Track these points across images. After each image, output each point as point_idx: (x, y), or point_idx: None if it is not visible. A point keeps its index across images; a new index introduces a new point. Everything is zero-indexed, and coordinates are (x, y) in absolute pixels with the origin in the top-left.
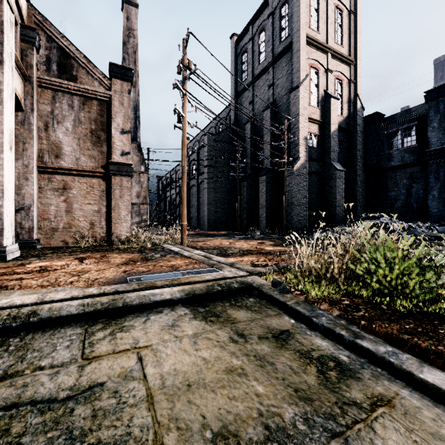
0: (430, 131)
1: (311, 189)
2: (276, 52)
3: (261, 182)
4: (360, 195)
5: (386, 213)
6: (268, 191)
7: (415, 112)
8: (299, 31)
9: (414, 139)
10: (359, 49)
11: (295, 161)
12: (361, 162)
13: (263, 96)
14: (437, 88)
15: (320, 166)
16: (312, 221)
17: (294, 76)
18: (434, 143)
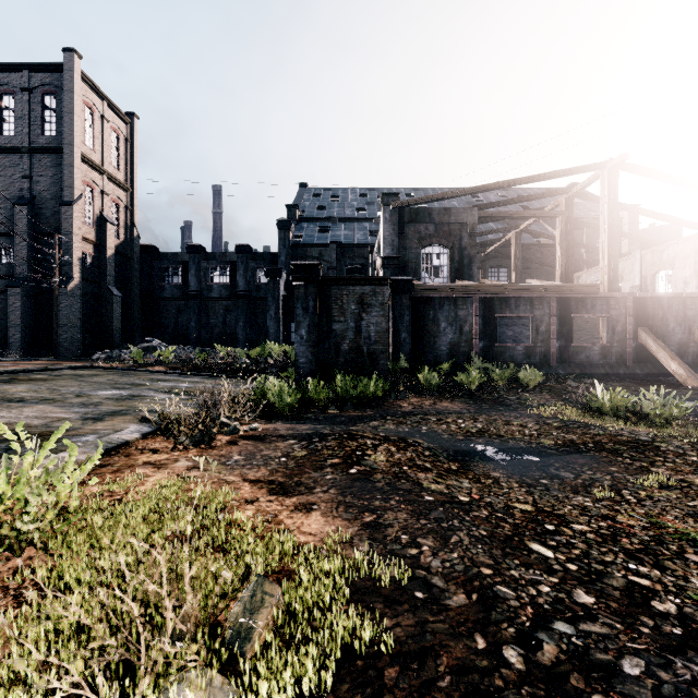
0: (190, 276)
1: (86, 311)
2: (36, 141)
3: (13, 294)
4: (137, 319)
5: (160, 338)
6: (25, 307)
7: (181, 257)
8: (73, 147)
9: (181, 278)
10: (136, 180)
11: (69, 282)
12: (138, 288)
13: (12, 182)
14: (194, 245)
15: (96, 288)
16: (87, 344)
17: (66, 189)
18: (193, 286)
